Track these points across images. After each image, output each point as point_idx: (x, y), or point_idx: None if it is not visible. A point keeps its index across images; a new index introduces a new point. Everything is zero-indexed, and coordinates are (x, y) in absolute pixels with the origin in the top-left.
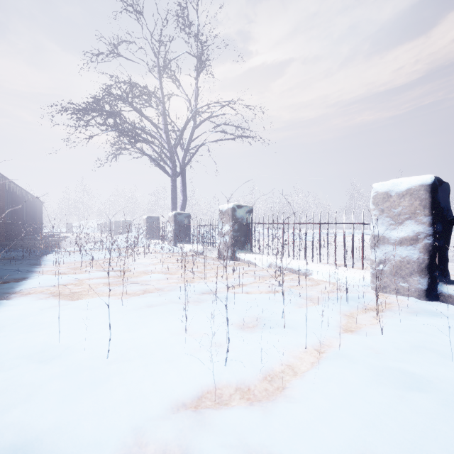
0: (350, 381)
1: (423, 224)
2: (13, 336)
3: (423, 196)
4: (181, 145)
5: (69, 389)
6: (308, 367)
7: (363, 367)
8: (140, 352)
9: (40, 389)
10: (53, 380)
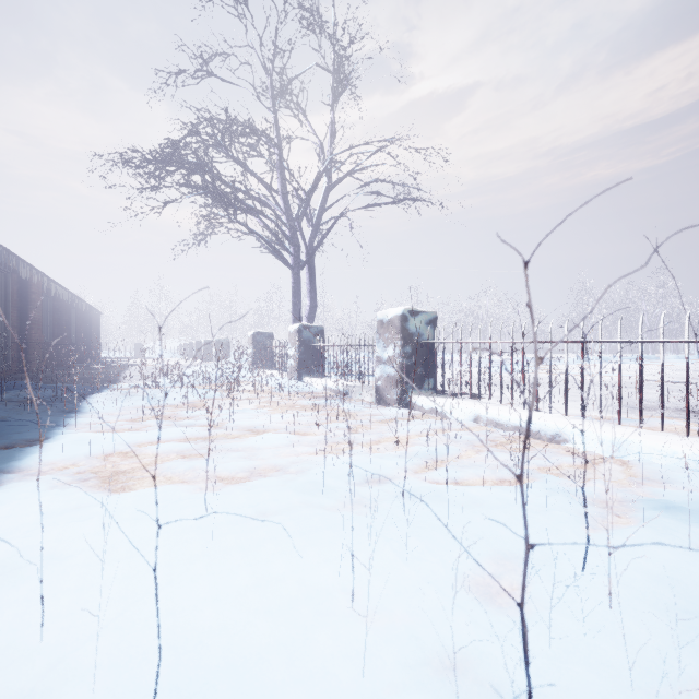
0: None
1: None
2: None
3: None
4: (307, 216)
5: None
6: None
7: None
8: (241, 693)
9: None
10: None
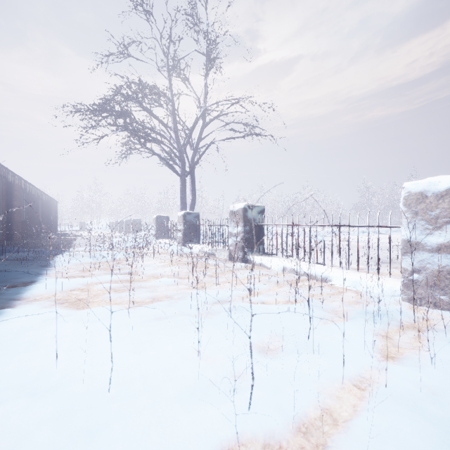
0: (414, 445)
1: None
2: (9, 357)
3: None
4: (190, 144)
5: (60, 441)
6: (349, 413)
7: (424, 418)
8: (146, 384)
9: (25, 441)
10: (42, 426)
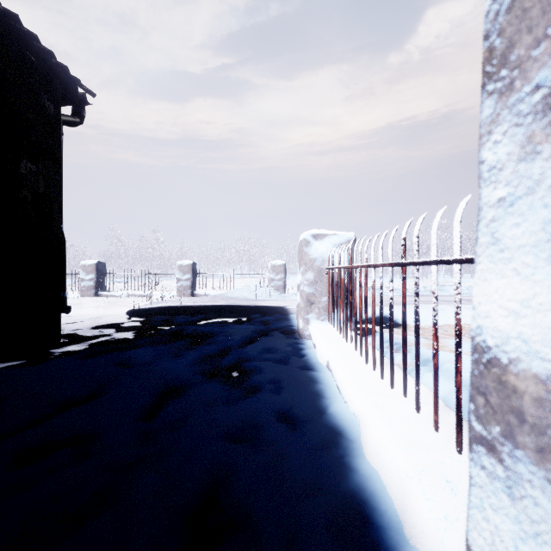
0: None
1: (94, 275)
2: None
3: (94, 267)
4: None
5: None
6: None
7: None
8: None
9: None
10: None
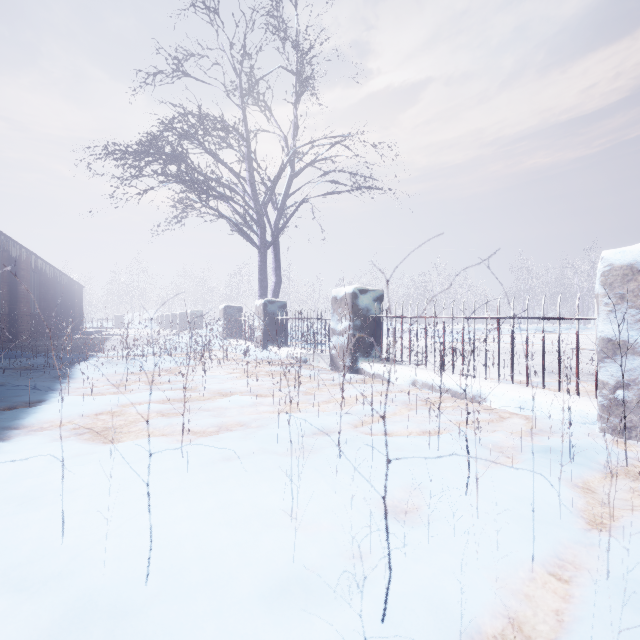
0: None
1: None
2: None
3: None
4: (273, 202)
5: None
6: (551, 626)
7: None
8: (208, 572)
9: None
10: None
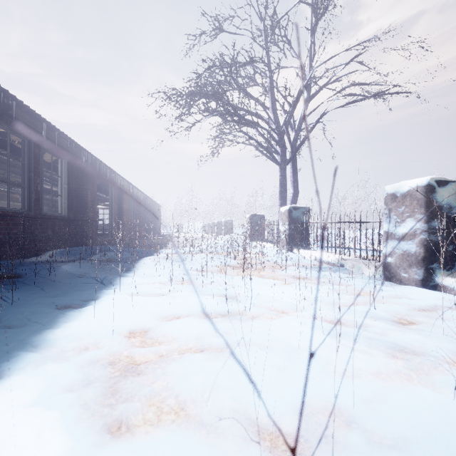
0: None
1: None
2: None
3: None
4: (290, 124)
5: None
6: None
7: None
8: None
9: None
10: None
